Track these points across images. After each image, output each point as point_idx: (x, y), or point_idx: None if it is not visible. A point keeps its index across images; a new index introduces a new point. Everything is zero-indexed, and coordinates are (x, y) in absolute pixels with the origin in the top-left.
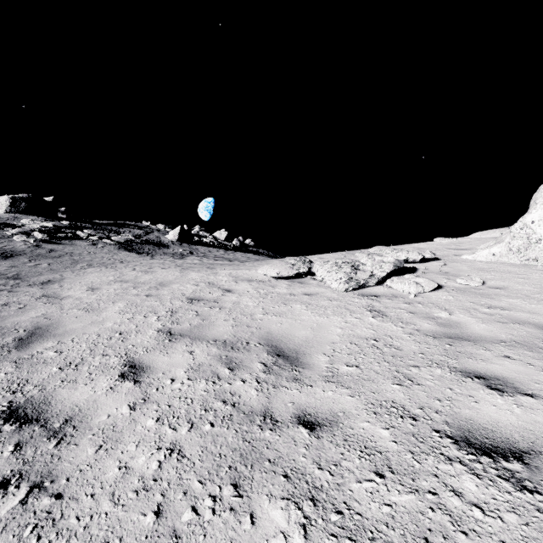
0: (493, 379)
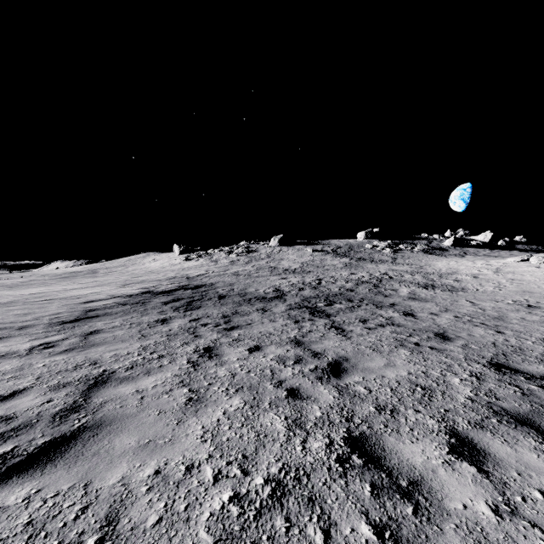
0: (543, 272)
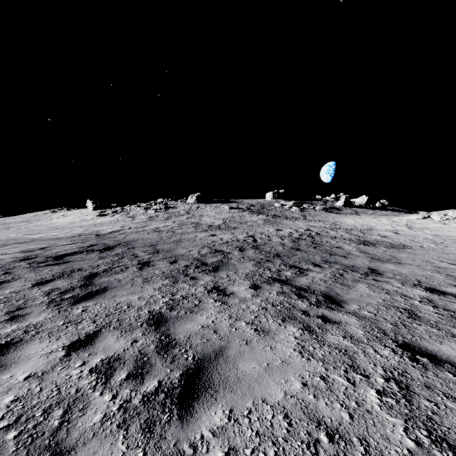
0: None
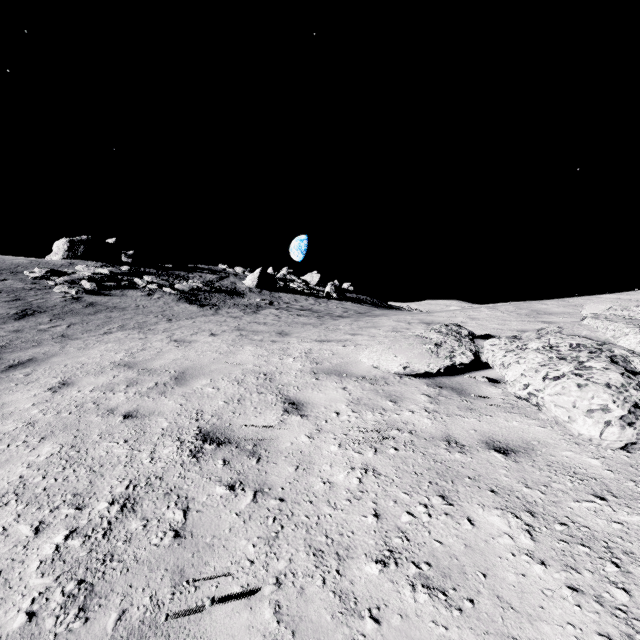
0: None
